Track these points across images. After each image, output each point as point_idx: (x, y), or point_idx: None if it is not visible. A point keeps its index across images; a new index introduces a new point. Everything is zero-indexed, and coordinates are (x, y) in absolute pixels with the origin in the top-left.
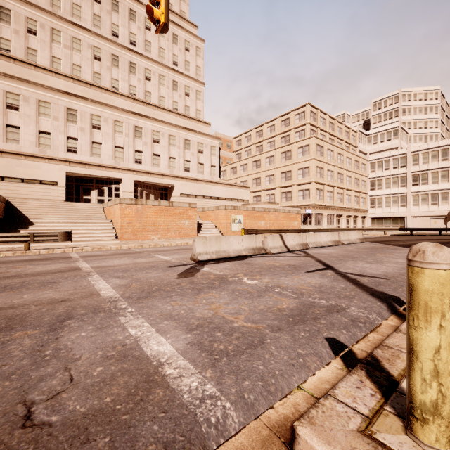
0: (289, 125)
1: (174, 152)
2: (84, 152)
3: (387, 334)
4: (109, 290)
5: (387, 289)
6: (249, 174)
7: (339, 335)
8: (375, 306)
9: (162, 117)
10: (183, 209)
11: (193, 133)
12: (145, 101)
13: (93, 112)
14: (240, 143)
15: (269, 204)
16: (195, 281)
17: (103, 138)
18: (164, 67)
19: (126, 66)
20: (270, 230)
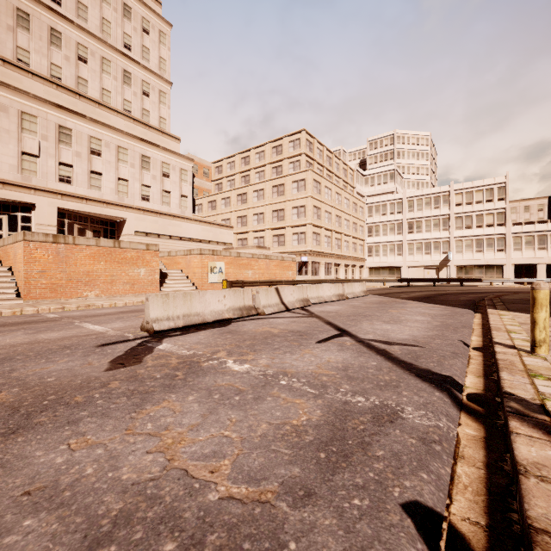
0: (282, 153)
1: (126, 172)
2: None
3: (481, 461)
4: None
5: (431, 364)
6: (233, 211)
7: (421, 488)
8: (437, 401)
9: (107, 120)
10: (138, 253)
11: (155, 149)
12: (78, 91)
13: None
14: (221, 171)
15: (258, 249)
16: (141, 374)
17: None
18: (109, 48)
19: (43, 32)
20: (260, 282)
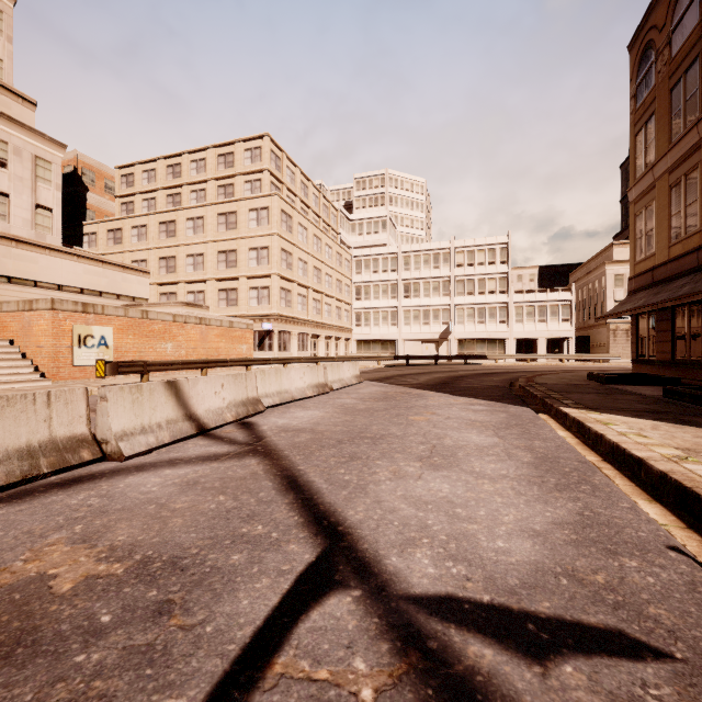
0: (233, 166)
1: None
2: None
3: None
4: None
5: None
6: (152, 248)
7: None
8: None
9: None
10: None
11: None
12: None
13: None
14: (132, 182)
15: (188, 308)
16: None
17: None
18: None
19: None
20: (183, 364)
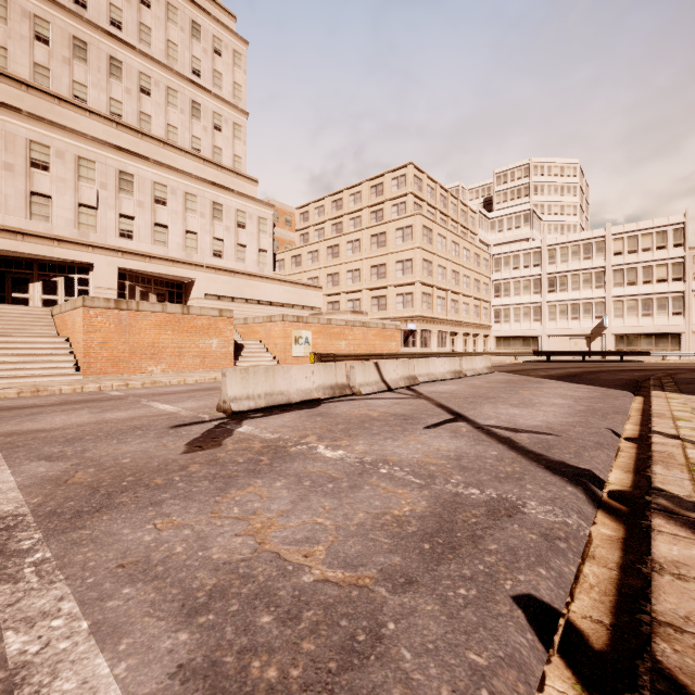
0: (382, 194)
1: (195, 223)
2: (12, 209)
3: (615, 562)
4: (9, 494)
5: (567, 455)
6: (322, 267)
7: (536, 583)
8: (568, 496)
9: (173, 161)
10: (209, 320)
11: (229, 194)
12: (141, 130)
13: (32, 137)
14: (307, 218)
15: (353, 315)
16: (222, 458)
17: (53, 186)
18: (175, 76)
19: (102, 62)
20: (355, 356)
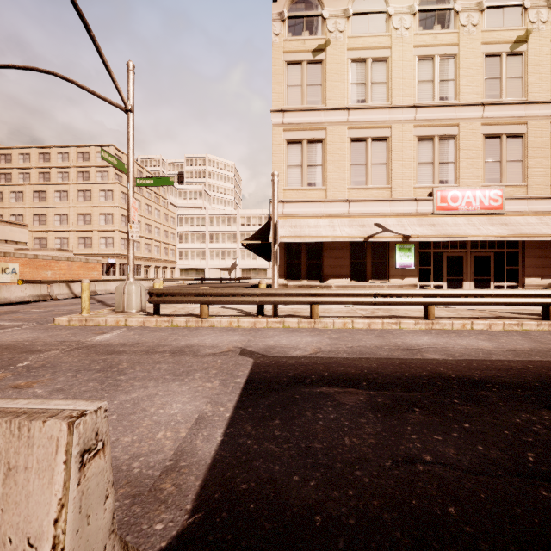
0: (89, 160)
1: None
2: None
3: None
4: None
5: None
6: (28, 207)
7: None
8: None
9: None
10: None
11: None
12: None
13: None
14: (10, 160)
15: (60, 252)
16: None
17: None
18: None
19: None
20: (60, 282)
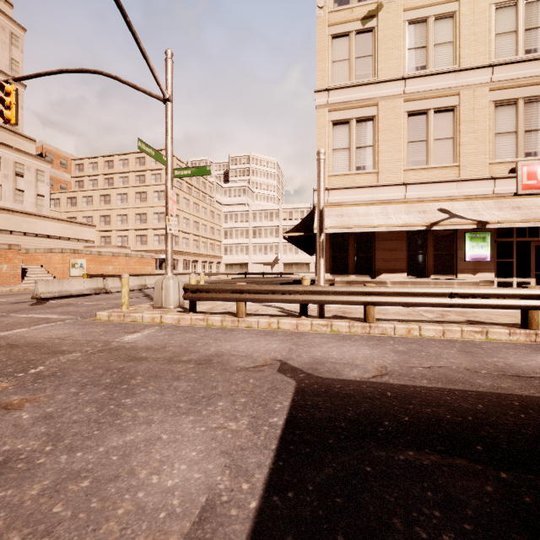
0: (145, 165)
1: None
2: None
3: None
4: None
5: None
6: (96, 210)
7: None
8: None
9: None
10: (0, 252)
11: (7, 149)
12: None
13: None
14: (83, 169)
15: (119, 249)
16: (48, 306)
17: None
18: None
19: None
20: (118, 276)
